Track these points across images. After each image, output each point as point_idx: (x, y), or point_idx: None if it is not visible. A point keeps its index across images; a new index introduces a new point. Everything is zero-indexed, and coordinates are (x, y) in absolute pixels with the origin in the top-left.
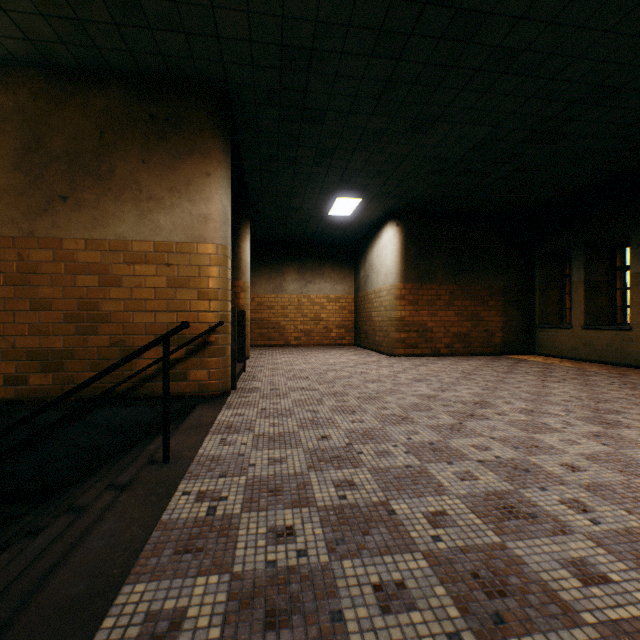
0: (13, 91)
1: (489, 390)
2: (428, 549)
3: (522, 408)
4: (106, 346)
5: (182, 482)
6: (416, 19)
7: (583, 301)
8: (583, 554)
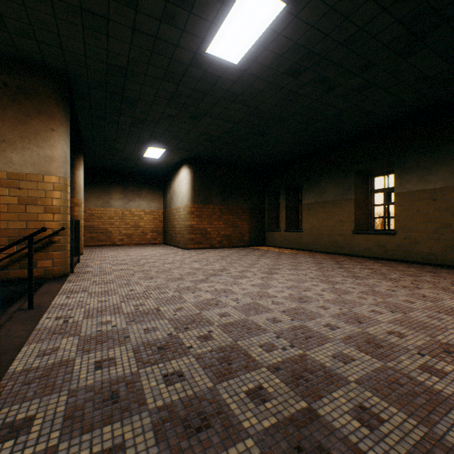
0: None
1: (230, 264)
2: (170, 318)
3: (240, 270)
4: None
5: (45, 315)
6: (185, 70)
7: (285, 217)
8: (227, 311)
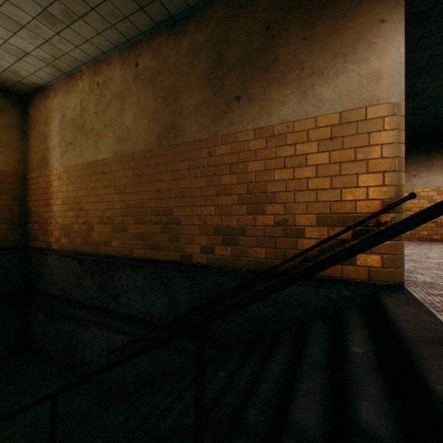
0: (205, 27)
1: None
2: None
3: None
4: (270, 224)
5: None
6: None
7: None
8: None
